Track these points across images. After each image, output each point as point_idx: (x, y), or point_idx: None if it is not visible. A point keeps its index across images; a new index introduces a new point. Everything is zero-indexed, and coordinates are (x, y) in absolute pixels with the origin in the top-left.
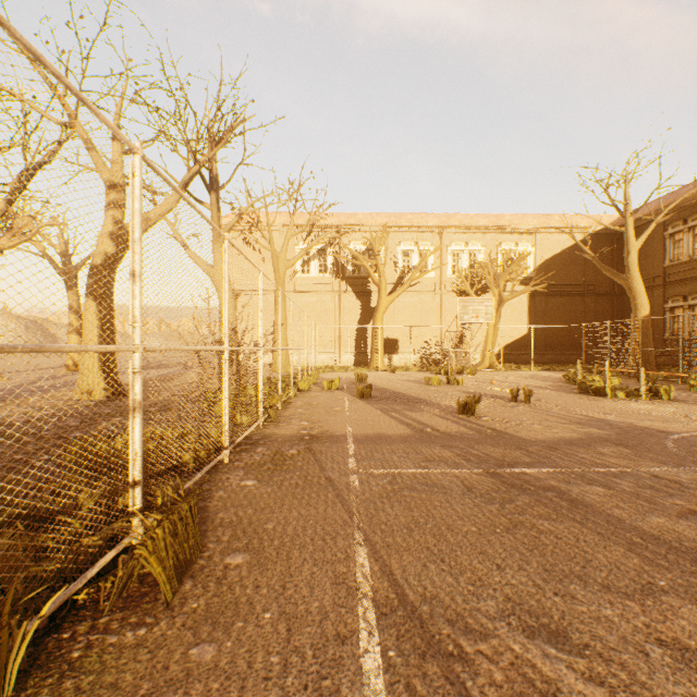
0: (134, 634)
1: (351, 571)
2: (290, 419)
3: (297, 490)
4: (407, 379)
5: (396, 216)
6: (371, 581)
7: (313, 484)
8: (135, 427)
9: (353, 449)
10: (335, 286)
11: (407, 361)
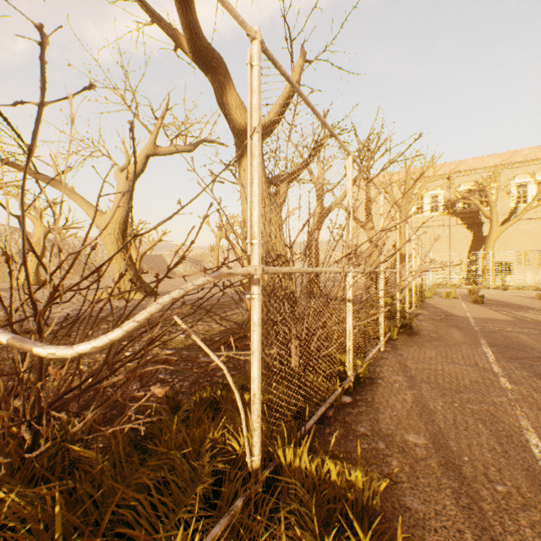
0: (413, 339)
1: (477, 342)
2: (427, 309)
3: (447, 327)
4: (519, 295)
5: (509, 154)
6: (486, 344)
7: (454, 327)
8: (397, 293)
9: (472, 321)
10: (446, 222)
11: (522, 281)
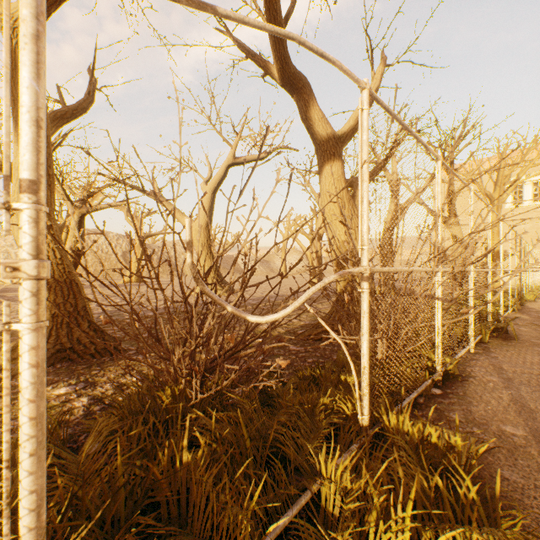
0: (510, 344)
1: None
2: (528, 313)
3: None
4: None
5: None
6: None
7: None
8: (489, 295)
9: None
10: None
11: None
